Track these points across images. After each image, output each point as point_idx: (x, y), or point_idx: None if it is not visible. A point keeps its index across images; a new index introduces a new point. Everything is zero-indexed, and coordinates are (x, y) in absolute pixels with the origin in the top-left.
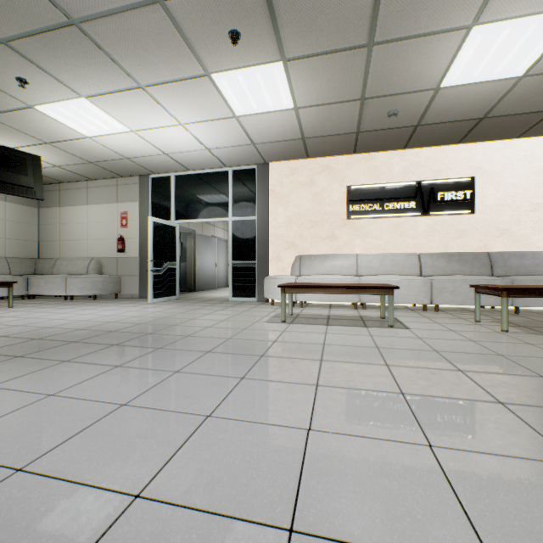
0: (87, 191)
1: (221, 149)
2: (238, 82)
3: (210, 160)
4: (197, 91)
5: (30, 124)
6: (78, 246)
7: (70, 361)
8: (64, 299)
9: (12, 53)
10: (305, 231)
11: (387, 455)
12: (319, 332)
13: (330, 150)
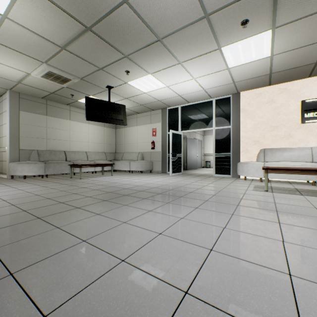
0: (136, 119)
1: (212, 88)
2: (237, 48)
3: (203, 96)
4: (209, 59)
5: (123, 90)
6: (132, 146)
7: (170, 203)
8: (128, 172)
9: (127, 60)
10: (267, 133)
11: None
12: (301, 199)
13: (288, 78)
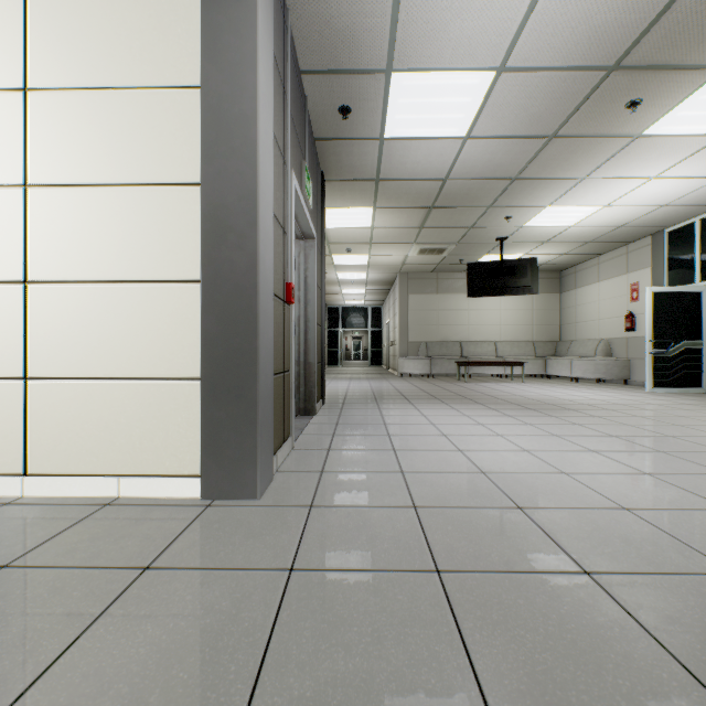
0: (597, 267)
1: None
2: (683, 117)
3: None
4: (639, 151)
5: (526, 236)
6: (589, 327)
7: (493, 409)
8: (570, 381)
9: (496, 209)
10: None
11: (532, 463)
12: None
13: None
